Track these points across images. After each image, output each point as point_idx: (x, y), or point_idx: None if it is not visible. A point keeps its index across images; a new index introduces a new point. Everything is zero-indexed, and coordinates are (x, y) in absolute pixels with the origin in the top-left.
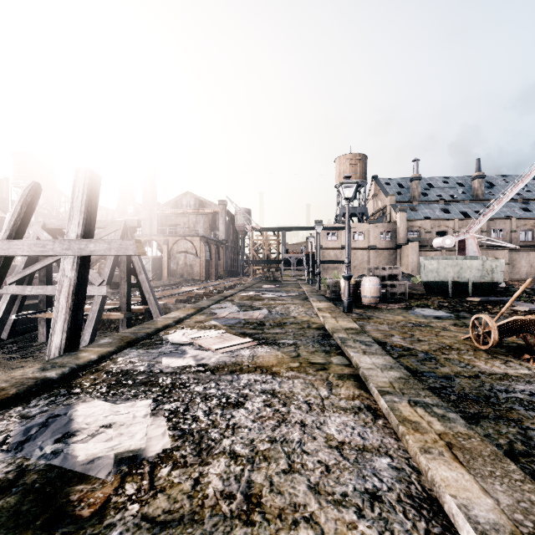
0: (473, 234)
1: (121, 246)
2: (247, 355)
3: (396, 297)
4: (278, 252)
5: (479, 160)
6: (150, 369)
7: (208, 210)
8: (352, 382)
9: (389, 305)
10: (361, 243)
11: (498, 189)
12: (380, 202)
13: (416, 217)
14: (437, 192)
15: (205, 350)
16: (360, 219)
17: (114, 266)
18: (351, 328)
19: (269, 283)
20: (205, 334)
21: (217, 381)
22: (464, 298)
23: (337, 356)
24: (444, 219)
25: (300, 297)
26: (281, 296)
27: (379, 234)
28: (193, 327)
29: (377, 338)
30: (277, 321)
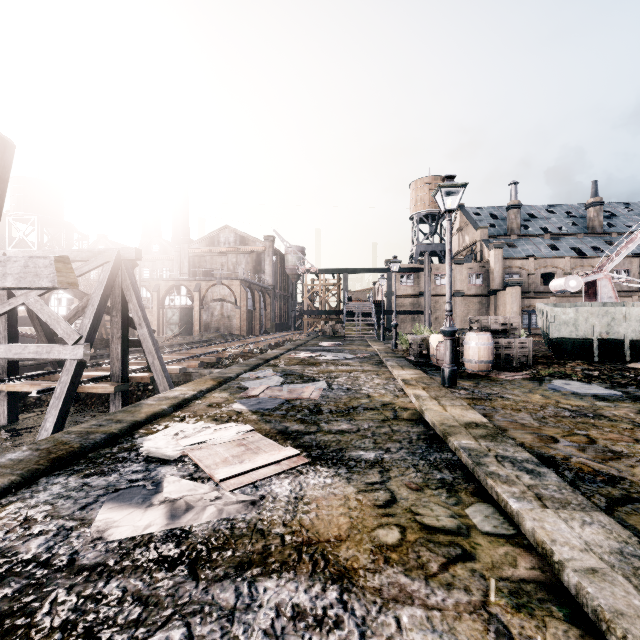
0: (608, 273)
1: (26, 269)
2: (285, 498)
3: (515, 361)
4: (339, 299)
5: (596, 183)
6: (49, 553)
7: (251, 248)
8: (563, 627)
9: (509, 374)
10: (444, 289)
11: (620, 219)
12: (468, 237)
13: (516, 255)
14: (541, 224)
15: (201, 480)
16: (442, 259)
17: (100, 315)
18: (474, 422)
19: (328, 340)
20: (213, 436)
21: (192, 616)
22: (619, 363)
23: (476, 503)
24: (551, 257)
25: (371, 360)
26: (344, 358)
27: (467, 277)
28: (201, 416)
29: (529, 445)
30: (341, 404)
